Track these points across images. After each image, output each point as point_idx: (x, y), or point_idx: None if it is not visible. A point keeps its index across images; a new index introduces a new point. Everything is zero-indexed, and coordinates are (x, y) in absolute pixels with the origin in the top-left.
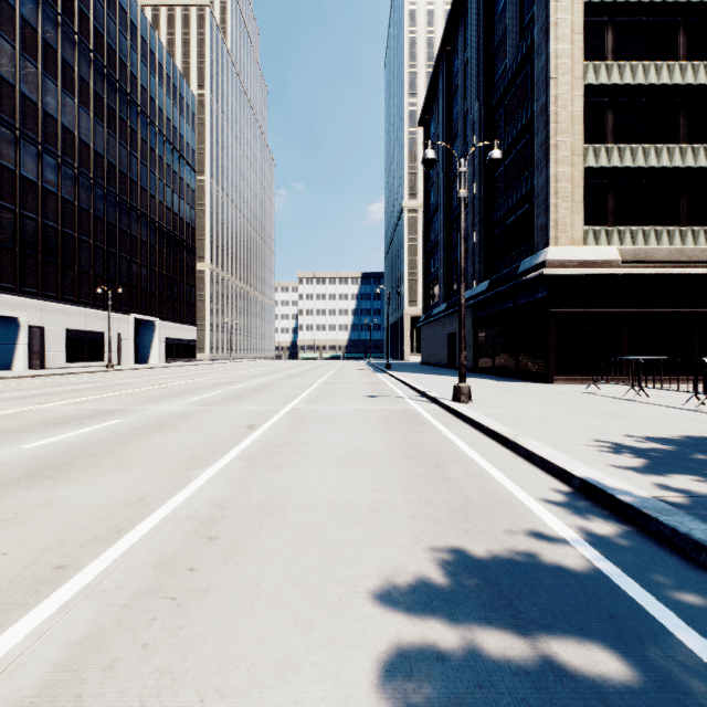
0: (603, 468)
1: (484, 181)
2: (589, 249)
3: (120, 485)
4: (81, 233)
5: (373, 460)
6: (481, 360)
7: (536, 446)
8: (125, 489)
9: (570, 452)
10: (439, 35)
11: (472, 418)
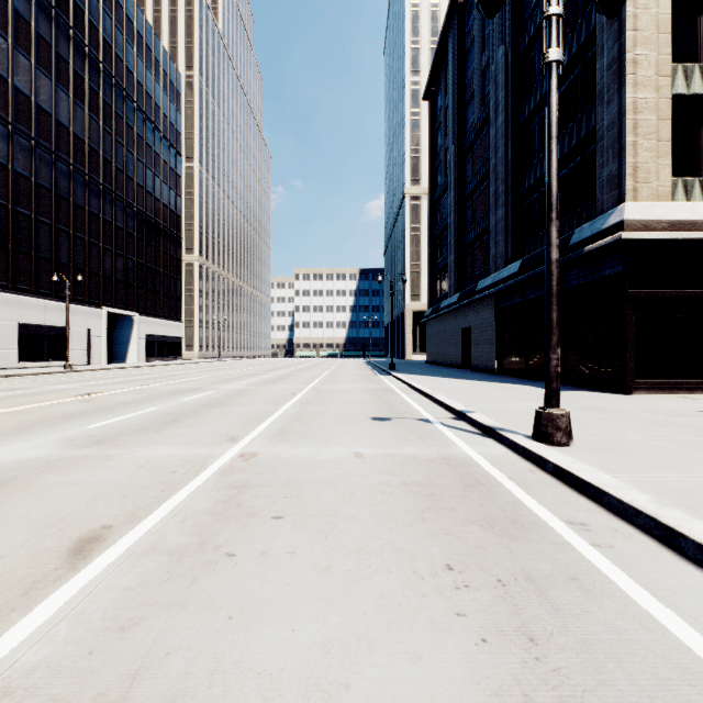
0: None
1: (512, 141)
2: (682, 205)
3: None
4: (39, 214)
5: None
6: (507, 360)
7: None
8: None
9: None
10: (443, 9)
11: (656, 517)
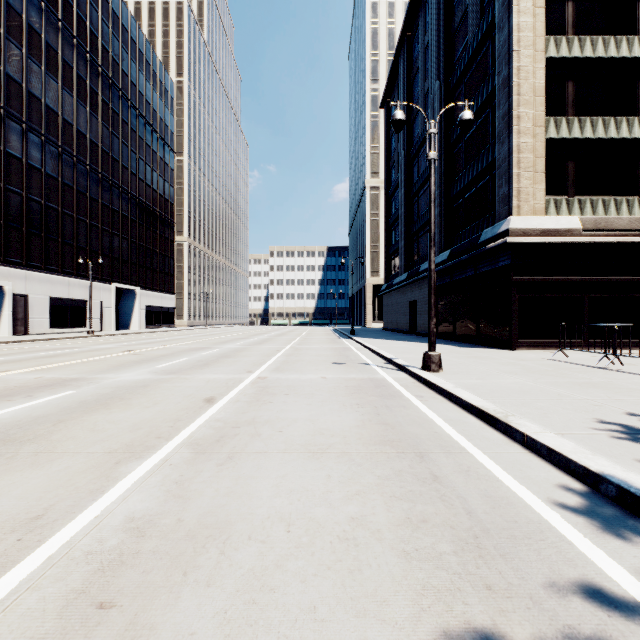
0: (637, 467)
1: (444, 156)
2: (551, 218)
3: (23, 490)
4: (64, 207)
5: (344, 447)
6: (441, 327)
7: (536, 431)
8: (24, 498)
9: (580, 439)
10: (399, 26)
11: (448, 390)
